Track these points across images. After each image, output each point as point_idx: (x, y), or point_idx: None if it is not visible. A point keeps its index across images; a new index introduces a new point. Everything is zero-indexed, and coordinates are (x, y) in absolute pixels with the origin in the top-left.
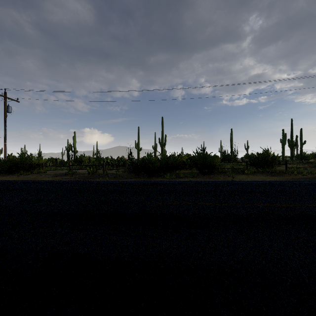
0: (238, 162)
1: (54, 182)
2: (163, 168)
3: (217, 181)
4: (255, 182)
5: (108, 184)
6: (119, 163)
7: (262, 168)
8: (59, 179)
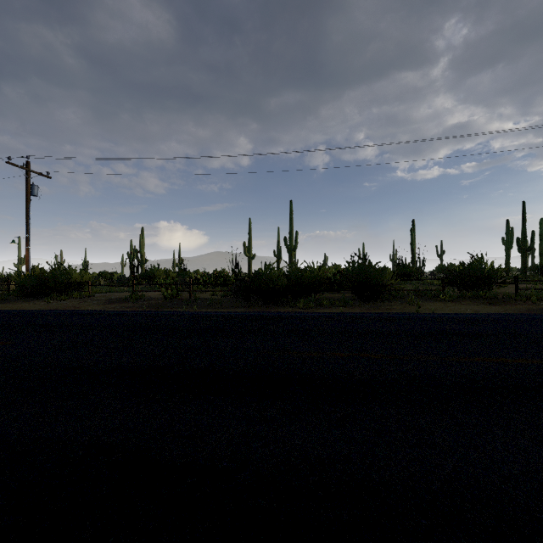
0: (427, 279)
1: (105, 314)
2: (292, 290)
3: (389, 314)
4: (459, 317)
5: (197, 318)
6: (217, 280)
7: (471, 289)
8: (115, 309)
